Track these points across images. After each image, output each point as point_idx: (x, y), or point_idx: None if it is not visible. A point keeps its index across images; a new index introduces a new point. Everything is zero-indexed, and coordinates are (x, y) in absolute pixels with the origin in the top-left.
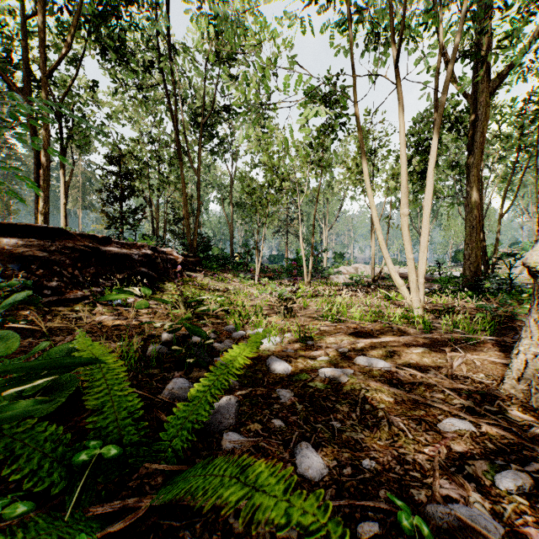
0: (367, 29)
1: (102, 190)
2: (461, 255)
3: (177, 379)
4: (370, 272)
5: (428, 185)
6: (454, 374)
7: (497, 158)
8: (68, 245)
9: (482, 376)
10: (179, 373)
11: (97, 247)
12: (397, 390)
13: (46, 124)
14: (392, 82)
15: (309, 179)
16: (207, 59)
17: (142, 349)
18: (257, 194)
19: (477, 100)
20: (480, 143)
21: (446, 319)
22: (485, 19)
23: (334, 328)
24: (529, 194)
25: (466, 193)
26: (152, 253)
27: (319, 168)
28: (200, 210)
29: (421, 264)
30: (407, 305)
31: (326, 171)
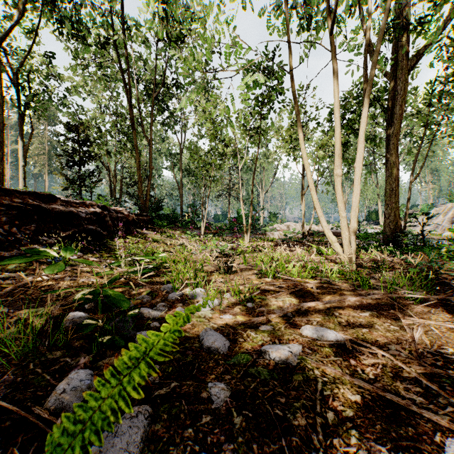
0: (299, 17)
1: (61, 155)
2: (373, 215)
3: (76, 372)
4: (299, 229)
5: (359, 148)
6: (418, 349)
7: (402, 135)
8: (5, 202)
9: (450, 352)
10: (86, 359)
11: (37, 204)
12: (363, 383)
13: (1, 89)
14: (327, 49)
15: (248, 150)
16: (158, 40)
17: (61, 318)
18: (202, 159)
19: (397, 77)
20: (399, 115)
21: (378, 274)
22: (404, 5)
23: (274, 286)
24: (426, 165)
25: (386, 160)
26: (100, 211)
27: (258, 135)
28: (154, 175)
29: (353, 222)
30: (338, 259)
31: (264, 138)
